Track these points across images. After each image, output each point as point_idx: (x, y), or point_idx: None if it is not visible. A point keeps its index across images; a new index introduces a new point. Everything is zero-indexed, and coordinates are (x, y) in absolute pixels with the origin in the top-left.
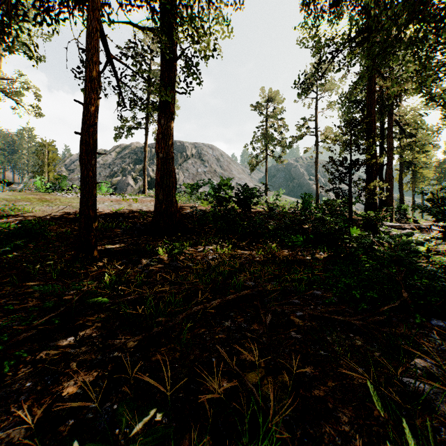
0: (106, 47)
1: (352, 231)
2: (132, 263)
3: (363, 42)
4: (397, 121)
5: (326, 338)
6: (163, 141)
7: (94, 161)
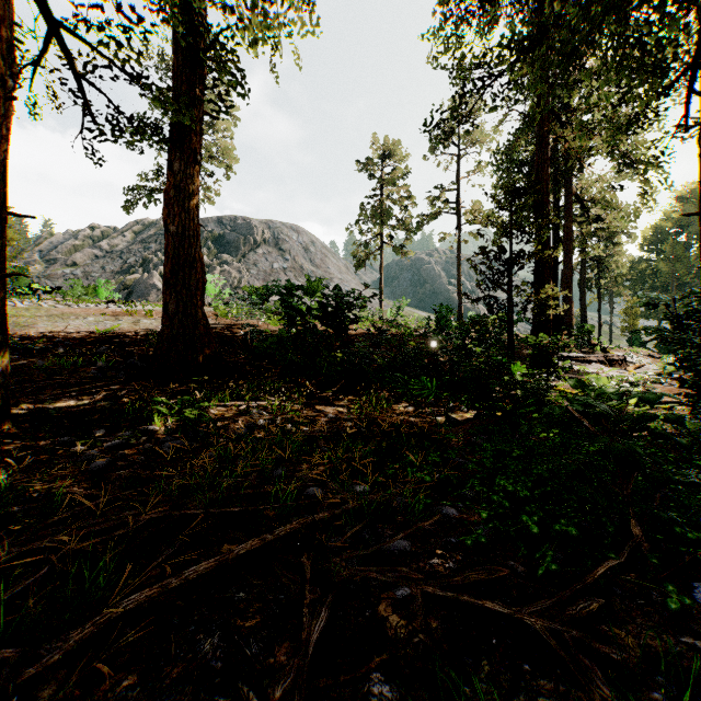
0: (41, 1)
1: (515, 368)
2: (83, 443)
3: (532, 49)
4: (578, 196)
5: (462, 690)
6: (177, 203)
7: (1, 229)
